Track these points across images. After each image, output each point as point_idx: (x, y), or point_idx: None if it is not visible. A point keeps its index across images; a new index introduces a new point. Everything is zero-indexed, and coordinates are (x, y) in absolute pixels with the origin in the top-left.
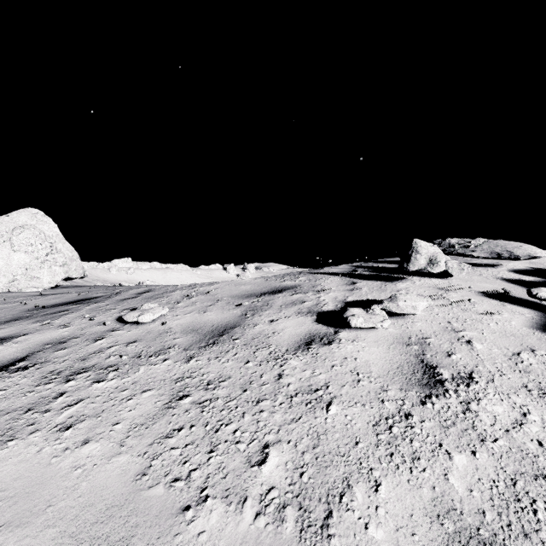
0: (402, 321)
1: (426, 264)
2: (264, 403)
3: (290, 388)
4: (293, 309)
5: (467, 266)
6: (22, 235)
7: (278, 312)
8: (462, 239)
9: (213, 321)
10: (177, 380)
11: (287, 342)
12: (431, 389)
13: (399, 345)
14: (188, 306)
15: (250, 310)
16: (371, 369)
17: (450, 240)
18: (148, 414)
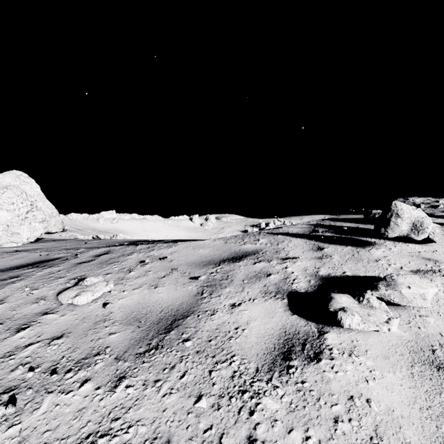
0: (405, 313)
1: (409, 229)
2: None
3: None
4: (257, 285)
5: None
6: (5, 194)
7: (240, 291)
8: (427, 198)
9: (163, 302)
10: (85, 443)
11: (255, 351)
12: None
13: (425, 367)
14: (139, 277)
15: (207, 285)
16: (406, 437)
17: (414, 199)
18: None
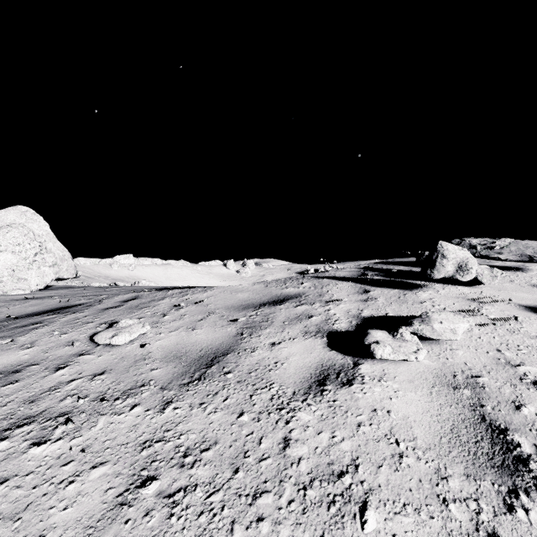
0: (437, 347)
1: (455, 270)
2: (264, 501)
3: (301, 468)
4: (298, 326)
5: (500, 272)
6: (9, 234)
7: (280, 331)
8: (485, 239)
9: (202, 343)
10: (144, 446)
11: (293, 379)
12: (513, 476)
13: (443, 387)
14: (174, 320)
15: (247, 327)
16: (414, 433)
17: (471, 240)
18: (89, 517)
